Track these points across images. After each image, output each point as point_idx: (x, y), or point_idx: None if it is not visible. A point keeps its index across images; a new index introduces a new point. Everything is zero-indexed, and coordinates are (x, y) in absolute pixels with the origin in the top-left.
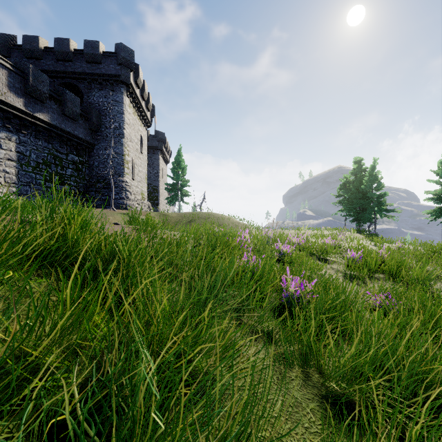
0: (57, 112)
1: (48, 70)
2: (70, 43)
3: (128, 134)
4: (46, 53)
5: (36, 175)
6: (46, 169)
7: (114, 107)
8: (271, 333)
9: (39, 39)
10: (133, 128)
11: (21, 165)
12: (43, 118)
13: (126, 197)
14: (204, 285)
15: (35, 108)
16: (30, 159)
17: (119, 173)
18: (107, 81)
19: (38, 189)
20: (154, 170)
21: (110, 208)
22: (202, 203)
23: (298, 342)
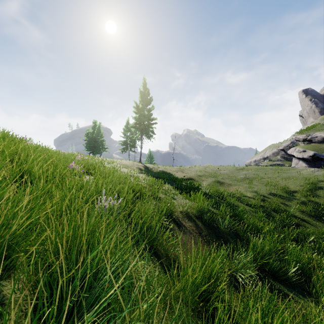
0: None
1: None
2: None
3: None
4: None
5: None
6: None
7: None
8: None
9: None
10: None
11: None
12: None
13: None
14: None
15: None
16: None
17: None
18: None
19: None
20: None
21: None
22: None
23: None
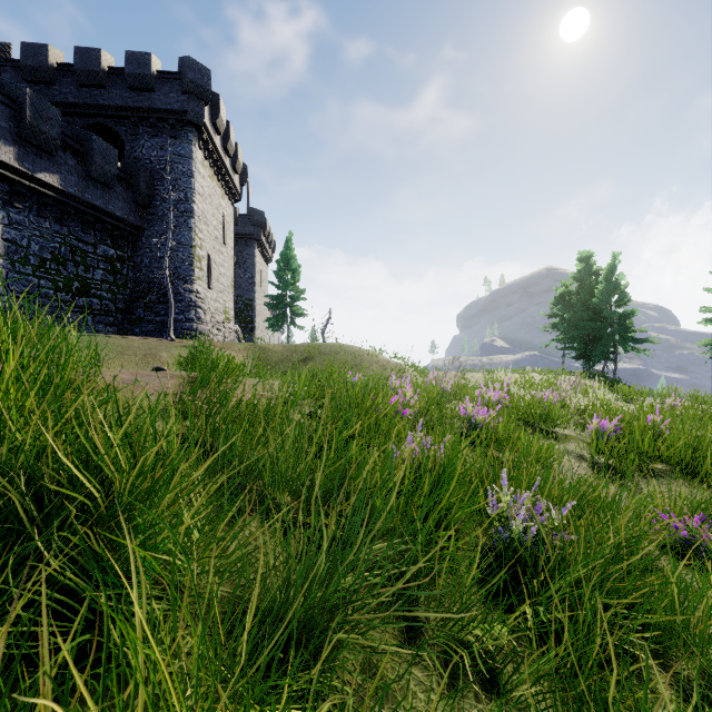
0: (77, 173)
1: (65, 103)
2: (101, 57)
3: (201, 211)
4: (61, 74)
5: (39, 281)
6: (58, 270)
7: (176, 165)
8: (501, 690)
9: (48, 50)
10: (210, 202)
11: (13, 262)
12: (52, 182)
13: (197, 318)
14: (322, 547)
15: (37, 164)
16: (28, 253)
17: (186, 278)
18: (165, 121)
19: (43, 304)
20: (247, 274)
21: (167, 336)
22: (325, 328)
23: (568, 703)
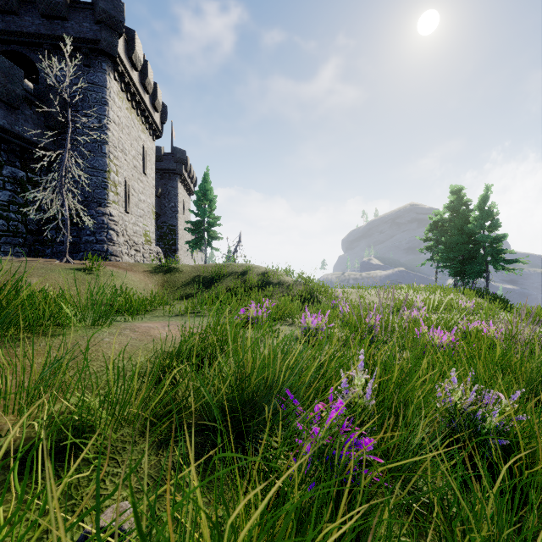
0: None
1: None
2: None
3: (117, 139)
4: None
5: None
6: None
7: (90, 93)
8: None
9: None
10: (128, 133)
11: None
12: None
13: (108, 240)
14: None
15: None
16: None
17: (99, 201)
18: (78, 50)
19: None
20: (170, 203)
21: (62, 258)
22: (236, 249)
23: None
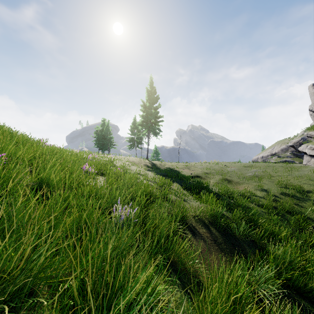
0: None
1: None
2: None
3: None
4: None
5: None
6: None
7: None
8: None
9: None
10: None
11: None
12: None
13: None
14: None
15: None
16: None
17: None
18: None
19: None
20: None
21: None
22: None
23: None
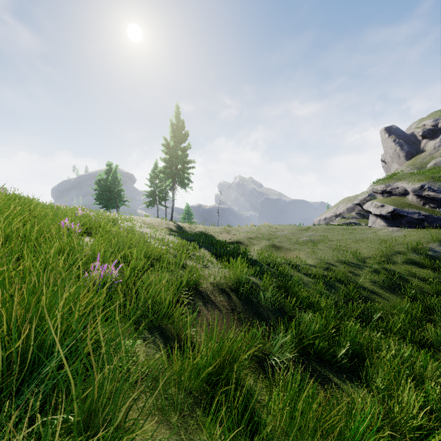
0: None
1: None
2: None
3: None
4: None
5: None
6: None
7: None
8: None
9: None
10: None
11: None
12: None
13: None
14: None
15: None
16: None
17: None
18: None
19: None
20: None
21: None
22: None
23: None
